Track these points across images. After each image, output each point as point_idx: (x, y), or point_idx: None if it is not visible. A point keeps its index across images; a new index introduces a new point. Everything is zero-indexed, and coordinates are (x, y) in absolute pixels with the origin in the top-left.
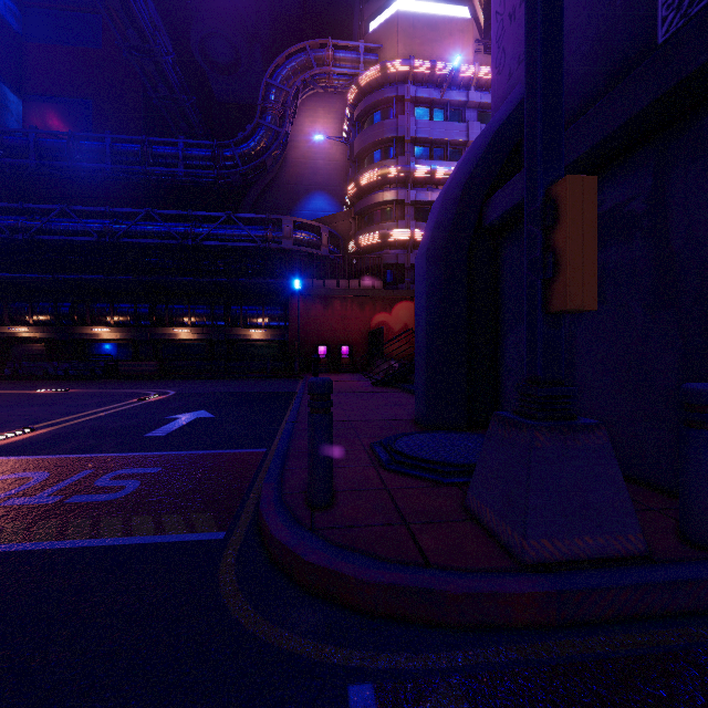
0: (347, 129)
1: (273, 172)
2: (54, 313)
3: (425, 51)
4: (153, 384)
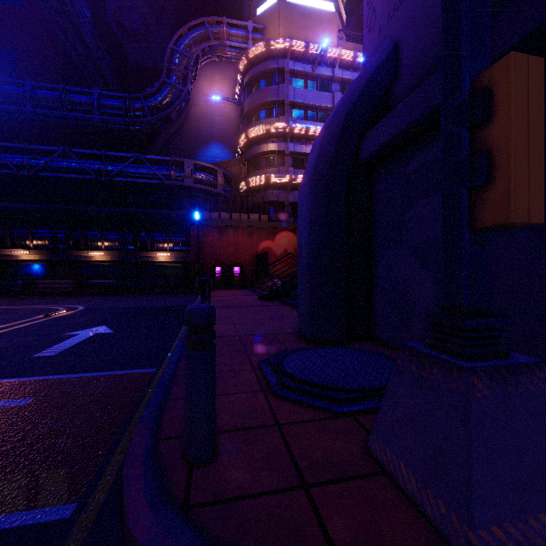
0: (239, 93)
1: (178, 123)
2: None
3: (300, 34)
4: (66, 300)
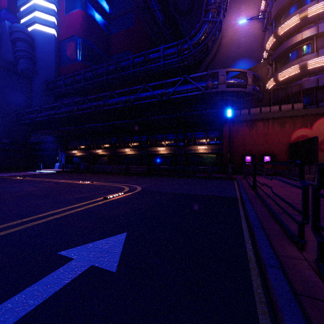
0: (263, 9)
1: (212, 55)
2: (110, 143)
3: None
4: (138, 179)
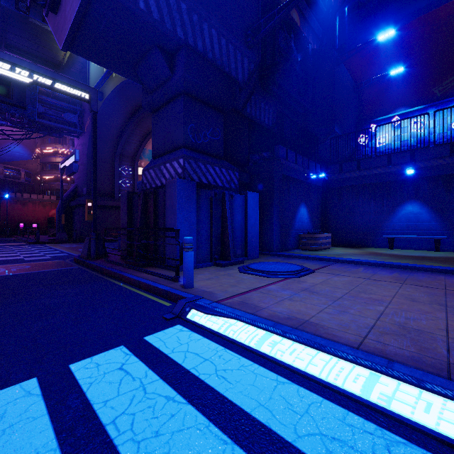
0: None
1: None
2: None
3: None
4: None
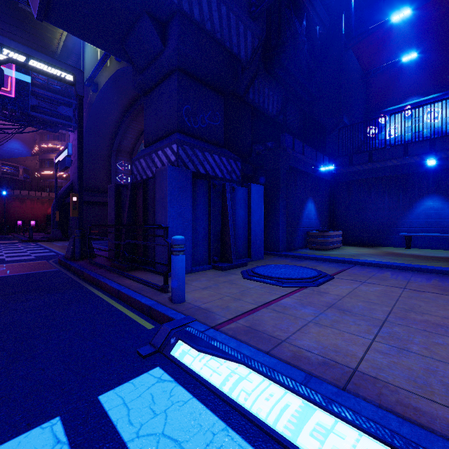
0: None
1: None
2: None
3: None
4: None
